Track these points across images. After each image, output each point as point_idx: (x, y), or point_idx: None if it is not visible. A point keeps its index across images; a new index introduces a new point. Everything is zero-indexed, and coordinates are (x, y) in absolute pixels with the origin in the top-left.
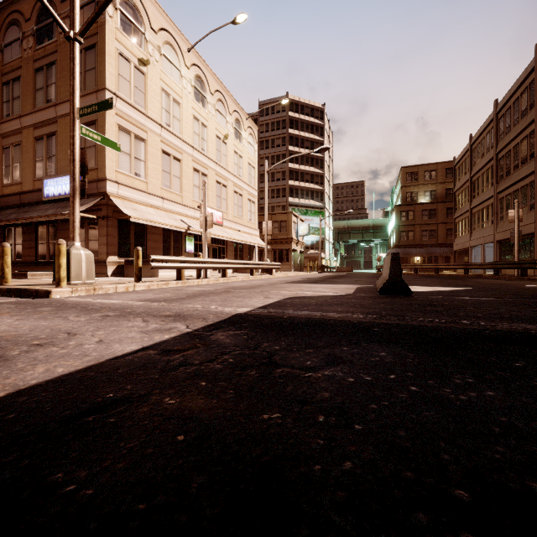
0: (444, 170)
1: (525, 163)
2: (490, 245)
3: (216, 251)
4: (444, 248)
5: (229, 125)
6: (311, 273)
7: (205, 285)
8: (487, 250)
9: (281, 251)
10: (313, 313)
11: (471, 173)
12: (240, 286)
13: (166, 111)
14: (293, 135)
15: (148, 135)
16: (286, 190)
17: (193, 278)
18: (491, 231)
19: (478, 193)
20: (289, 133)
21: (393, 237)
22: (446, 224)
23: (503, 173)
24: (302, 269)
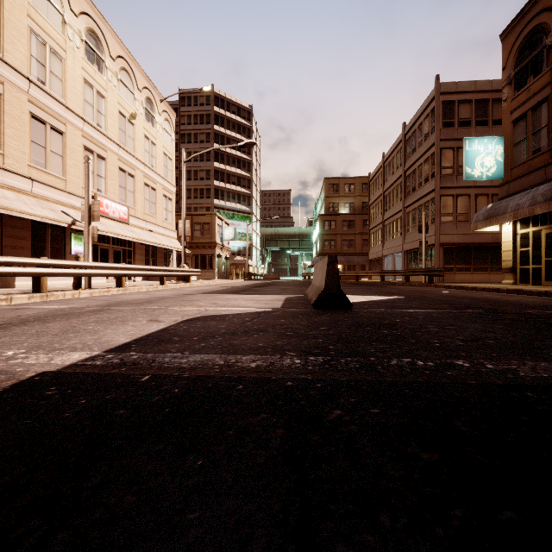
0: (361, 185)
1: (428, 181)
2: (398, 255)
3: (118, 254)
4: (361, 257)
5: (138, 103)
6: (237, 280)
7: (77, 300)
8: (396, 259)
9: (204, 256)
10: (211, 359)
11: (384, 188)
12: (132, 300)
13: (38, 61)
14: (218, 132)
15: (4, 88)
16: (211, 190)
17: (68, 290)
18: (400, 241)
19: (390, 207)
20: (215, 130)
21: (318, 246)
22: (363, 235)
23: (410, 189)
24: (228, 277)
